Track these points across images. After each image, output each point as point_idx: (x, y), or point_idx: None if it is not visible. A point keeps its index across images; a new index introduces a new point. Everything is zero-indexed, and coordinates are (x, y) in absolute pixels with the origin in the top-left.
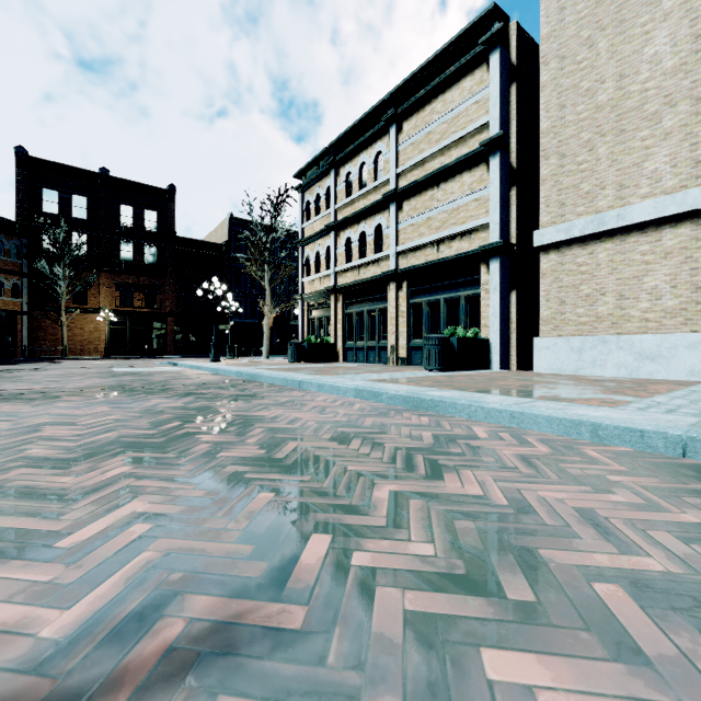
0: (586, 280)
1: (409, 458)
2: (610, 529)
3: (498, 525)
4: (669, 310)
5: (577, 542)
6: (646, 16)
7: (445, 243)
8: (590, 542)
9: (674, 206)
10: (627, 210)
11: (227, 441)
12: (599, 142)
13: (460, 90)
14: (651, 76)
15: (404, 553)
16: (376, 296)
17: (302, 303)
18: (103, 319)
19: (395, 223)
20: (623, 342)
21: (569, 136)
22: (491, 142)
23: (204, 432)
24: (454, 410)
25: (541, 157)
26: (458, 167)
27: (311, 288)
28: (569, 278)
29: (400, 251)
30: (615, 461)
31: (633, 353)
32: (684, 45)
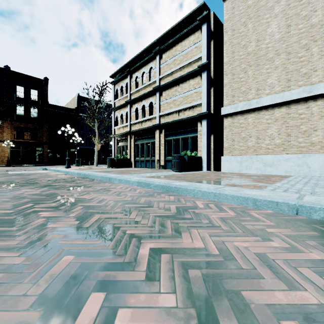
0: (243, 131)
1: (162, 222)
2: (278, 268)
3: (215, 271)
4: (277, 144)
5: (263, 282)
6: (268, 15)
7: (182, 112)
8: (270, 281)
9: (279, 99)
10: (260, 100)
11: (57, 216)
12: (249, 69)
13: (189, 41)
14: (270, 41)
15: (155, 306)
16: (150, 136)
17: (114, 139)
18: (6, 145)
19: (159, 102)
20: (259, 158)
21: (236, 65)
22: (202, 66)
23: (45, 210)
24: (186, 192)
25: (224, 74)
26: (188, 76)
27: (118, 131)
28: (236, 129)
29: (161, 115)
30: (267, 219)
31: (263, 163)
32: (283, 29)
